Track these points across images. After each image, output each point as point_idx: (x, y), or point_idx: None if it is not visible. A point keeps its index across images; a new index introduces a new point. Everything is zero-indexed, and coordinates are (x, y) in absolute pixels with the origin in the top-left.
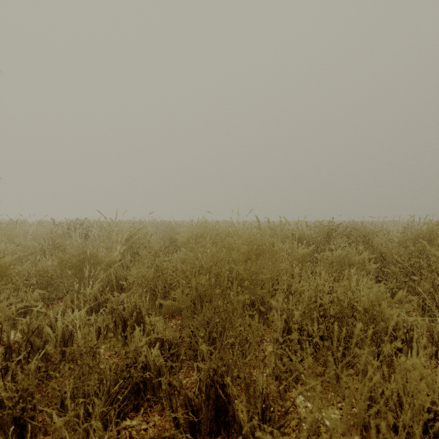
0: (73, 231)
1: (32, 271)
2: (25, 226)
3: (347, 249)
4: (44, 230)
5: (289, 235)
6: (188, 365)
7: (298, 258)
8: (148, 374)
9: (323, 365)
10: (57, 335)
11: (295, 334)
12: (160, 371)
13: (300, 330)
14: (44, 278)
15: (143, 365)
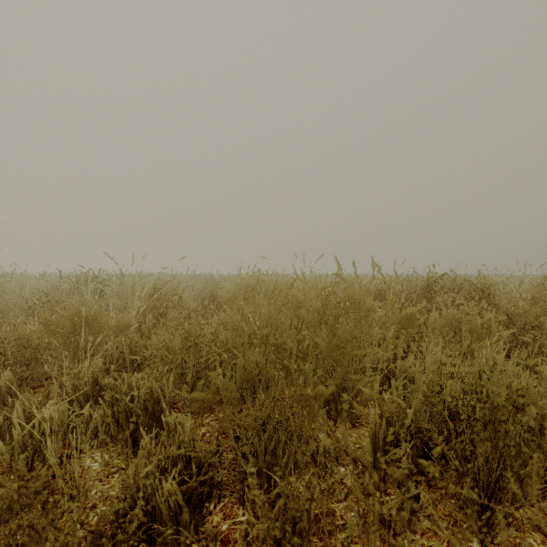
0: (83, 285)
1: (7, 339)
2: (21, 278)
3: (463, 308)
4: (48, 285)
5: (386, 286)
6: (231, 498)
7: (399, 320)
8: (158, 524)
9: (462, 505)
10: (13, 448)
11: (406, 445)
12: (178, 520)
13: (411, 436)
14: (26, 350)
15: (148, 509)
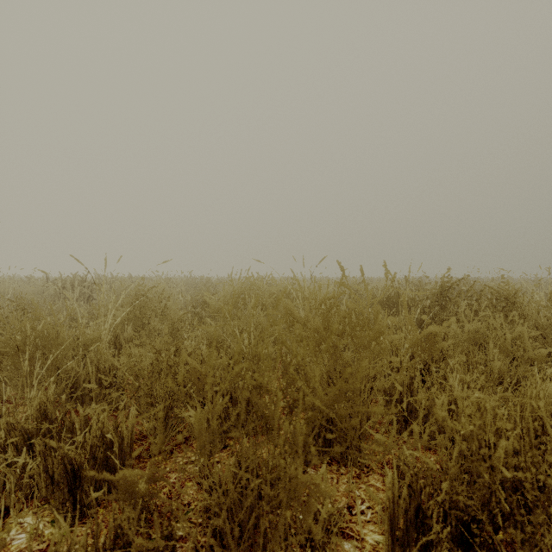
0: (69, 290)
1: None
2: (4, 283)
3: (490, 321)
4: (33, 289)
5: (403, 298)
6: None
7: (420, 342)
8: None
9: None
10: None
11: (438, 526)
12: None
13: (443, 509)
14: None
15: None
